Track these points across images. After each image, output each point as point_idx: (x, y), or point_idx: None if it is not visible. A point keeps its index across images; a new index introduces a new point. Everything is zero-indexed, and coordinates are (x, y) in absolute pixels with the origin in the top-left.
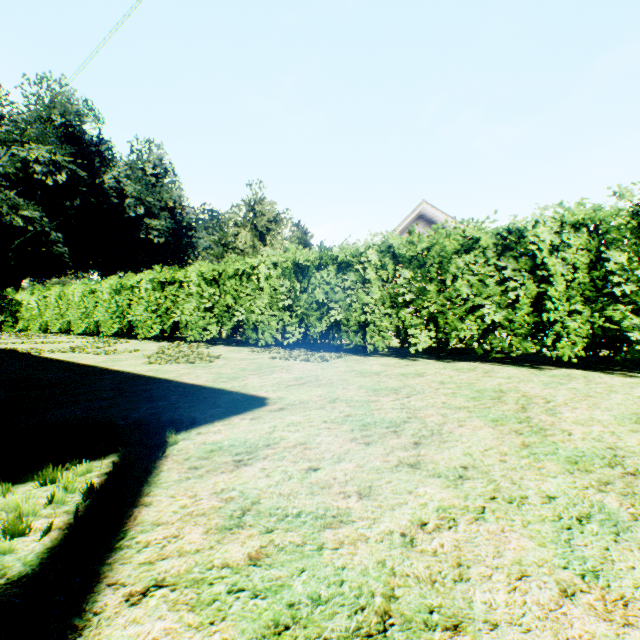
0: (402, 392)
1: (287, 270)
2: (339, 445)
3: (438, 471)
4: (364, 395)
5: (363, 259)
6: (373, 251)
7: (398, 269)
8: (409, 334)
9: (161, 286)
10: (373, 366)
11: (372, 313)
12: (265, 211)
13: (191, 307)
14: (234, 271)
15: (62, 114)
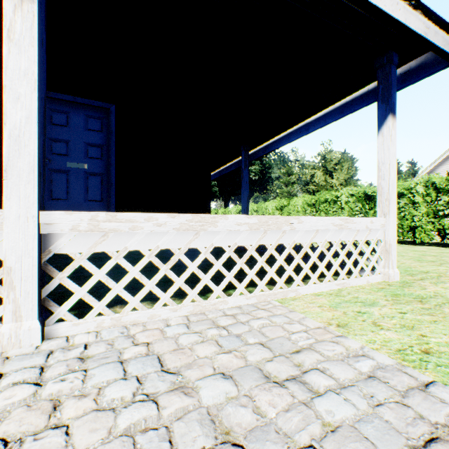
0: (437, 256)
1: (359, 198)
2: (409, 262)
3: (446, 267)
4: (417, 255)
5: (412, 191)
6: (420, 186)
7: (438, 195)
8: (447, 233)
9: (278, 207)
10: (420, 249)
11: (419, 221)
12: (332, 158)
13: None
14: (324, 199)
15: None
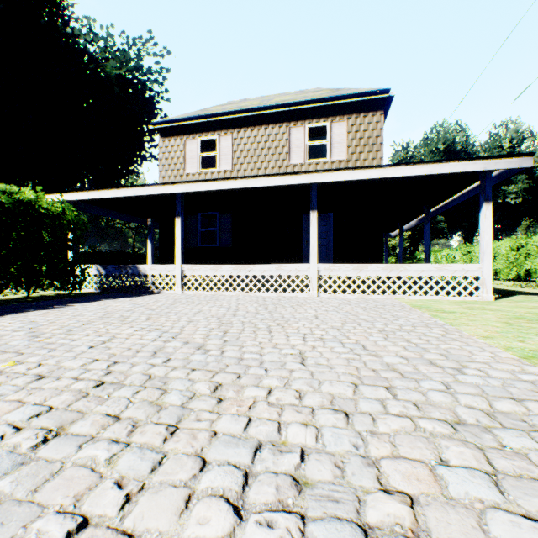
0: None
1: None
2: None
3: None
4: None
5: None
6: None
7: None
8: None
9: (515, 247)
10: None
11: None
12: None
13: (537, 260)
14: None
15: (442, 142)
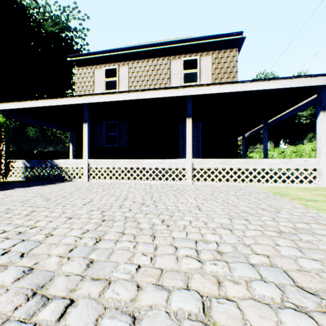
0: None
1: None
2: None
3: None
4: None
5: None
6: None
7: None
8: None
9: (315, 149)
10: None
11: None
12: None
13: None
14: None
15: None
